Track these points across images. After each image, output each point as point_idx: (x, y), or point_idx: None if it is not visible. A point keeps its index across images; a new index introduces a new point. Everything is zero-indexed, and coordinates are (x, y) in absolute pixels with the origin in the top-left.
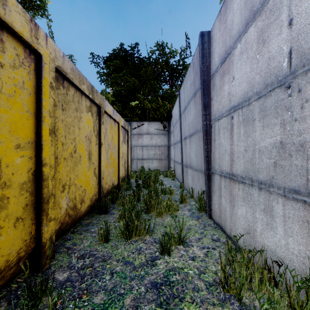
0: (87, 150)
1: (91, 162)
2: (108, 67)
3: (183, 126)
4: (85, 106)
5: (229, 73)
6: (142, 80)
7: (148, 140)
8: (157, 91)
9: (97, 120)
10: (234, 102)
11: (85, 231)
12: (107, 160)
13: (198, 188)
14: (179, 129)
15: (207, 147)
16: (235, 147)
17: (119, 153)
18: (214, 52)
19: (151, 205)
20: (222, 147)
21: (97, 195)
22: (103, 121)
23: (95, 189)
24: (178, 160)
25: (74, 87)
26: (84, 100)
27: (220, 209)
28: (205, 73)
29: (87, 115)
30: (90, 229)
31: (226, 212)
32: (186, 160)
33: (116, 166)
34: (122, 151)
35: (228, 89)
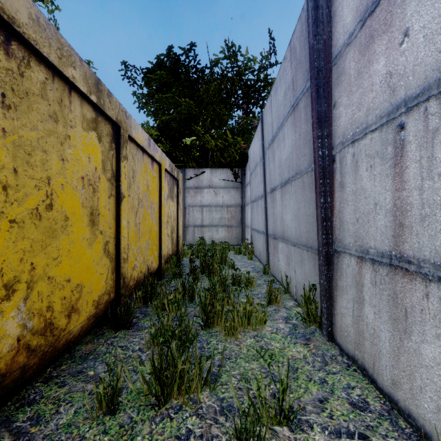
0: (87, 206)
1: (97, 231)
2: (150, 84)
3: (269, 169)
4: (80, 116)
5: (389, 30)
6: (202, 104)
7: (212, 197)
8: (224, 121)
9: (113, 151)
10: (407, 89)
11: (73, 377)
12: (137, 227)
13: (301, 278)
14: (262, 175)
15: (324, 200)
16: (413, 194)
17: (162, 216)
18: (341, 8)
19: (214, 312)
20: (364, 197)
21: (112, 293)
22: (127, 155)
23: (108, 281)
24: (259, 227)
25: (46, 67)
26: (78, 102)
27: (358, 327)
28: (321, 55)
29: (86, 136)
30: (87, 370)
31: (380, 341)
32: (274, 226)
33: (154, 237)
34: (168, 212)
35: (388, 65)
